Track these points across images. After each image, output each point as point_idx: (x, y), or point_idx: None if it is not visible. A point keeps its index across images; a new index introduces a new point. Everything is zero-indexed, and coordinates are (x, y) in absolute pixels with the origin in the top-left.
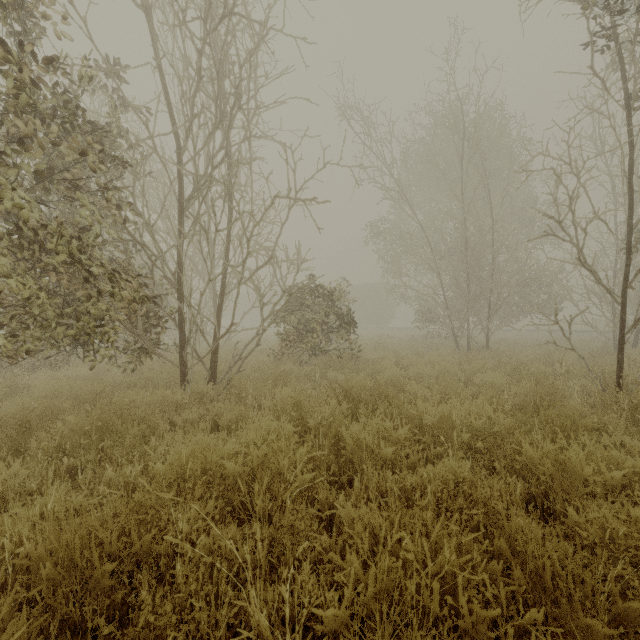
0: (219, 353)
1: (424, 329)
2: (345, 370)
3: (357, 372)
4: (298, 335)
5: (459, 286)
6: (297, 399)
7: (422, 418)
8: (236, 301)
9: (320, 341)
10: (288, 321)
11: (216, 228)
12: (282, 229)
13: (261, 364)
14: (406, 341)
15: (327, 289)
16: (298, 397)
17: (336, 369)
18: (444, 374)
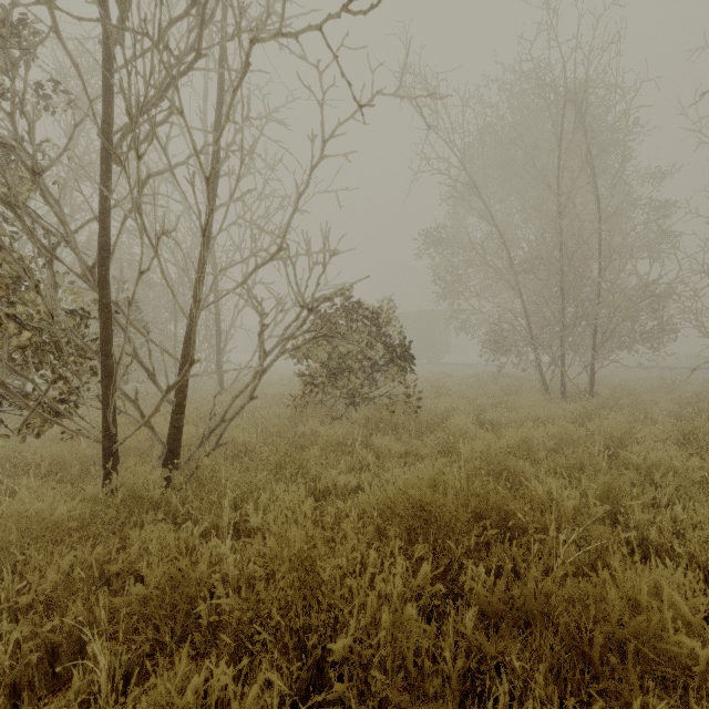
0: (218, 401)
1: (485, 365)
2: (402, 434)
3: (418, 434)
4: (329, 376)
5: (550, 308)
6: (305, 556)
7: (656, 631)
8: (196, 316)
9: (361, 384)
10: (314, 355)
11: (136, 152)
12: (298, 201)
13: (270, 422)
14: (472, 381)
15: (371, 309)
16: (308, 550)
17: (386, 429)
18: (562, 441)
